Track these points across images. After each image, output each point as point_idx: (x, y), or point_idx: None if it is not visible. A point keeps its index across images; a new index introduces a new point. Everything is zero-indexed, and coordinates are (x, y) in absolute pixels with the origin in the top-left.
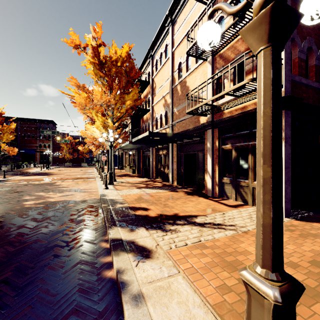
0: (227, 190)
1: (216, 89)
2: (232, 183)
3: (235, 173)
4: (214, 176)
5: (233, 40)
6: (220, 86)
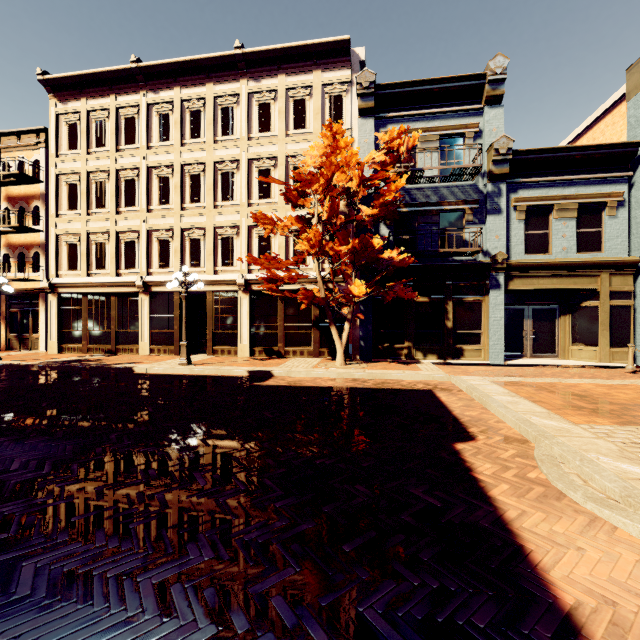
0: (14, 344)
1: (4, 262)
2: (18, 337)
3: (21, 330)
4: (2, 334)
5: (18, 234)
6: (8, 261)
